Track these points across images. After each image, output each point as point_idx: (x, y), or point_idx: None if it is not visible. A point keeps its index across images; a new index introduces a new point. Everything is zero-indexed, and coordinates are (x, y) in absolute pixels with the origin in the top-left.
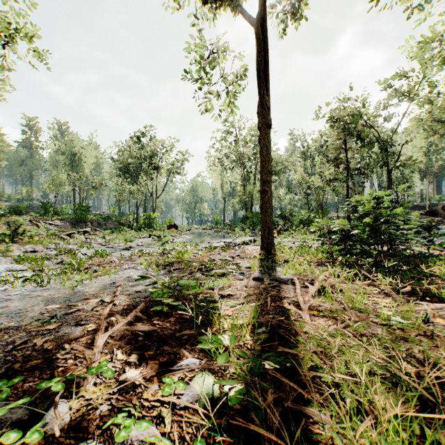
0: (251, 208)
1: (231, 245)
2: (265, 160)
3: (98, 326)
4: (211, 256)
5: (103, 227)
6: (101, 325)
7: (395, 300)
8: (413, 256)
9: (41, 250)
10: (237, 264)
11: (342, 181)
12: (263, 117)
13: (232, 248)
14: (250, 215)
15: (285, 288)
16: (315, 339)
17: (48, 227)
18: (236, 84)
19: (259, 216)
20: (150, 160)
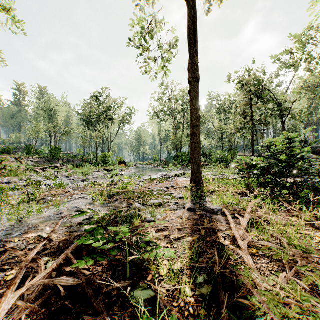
0: (180, 149)
1: (166, 177)
2: (195, 108)
3: (13, 279)
4: (150, 186)
5: (71, 163)
6: (18, 277)
7: None
8: None
9: (15, 182)
10: (172, 194)
11: (248, 129)
12: (193, 73)
13: (167, 180)
14: (180, 154)
15: (216, 219)
16: (272, 301)
17: (29, 163)
18: (170, 51)
19: (186, 155)
20: (106, 114)
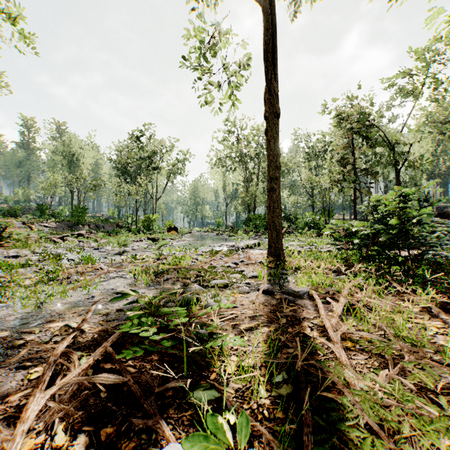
0: (254, 210)
1: (234, 249)
2: (273, 154)
3: (40, 376)
4: (212, 261)
5: (101, 230)
6: (46, 374)
7: (447, 323)
8: (444, 263)
9: (25, 255)
10: (241, 272)
11: (349, 181)
12: (271, 106)
13: (235, 253)
14: (253, 217)
15: (301, 304)
16: (367, 402)
17: (42, 229)
18: (240, 74)
19: (262, 218)
20: (150, 160)
